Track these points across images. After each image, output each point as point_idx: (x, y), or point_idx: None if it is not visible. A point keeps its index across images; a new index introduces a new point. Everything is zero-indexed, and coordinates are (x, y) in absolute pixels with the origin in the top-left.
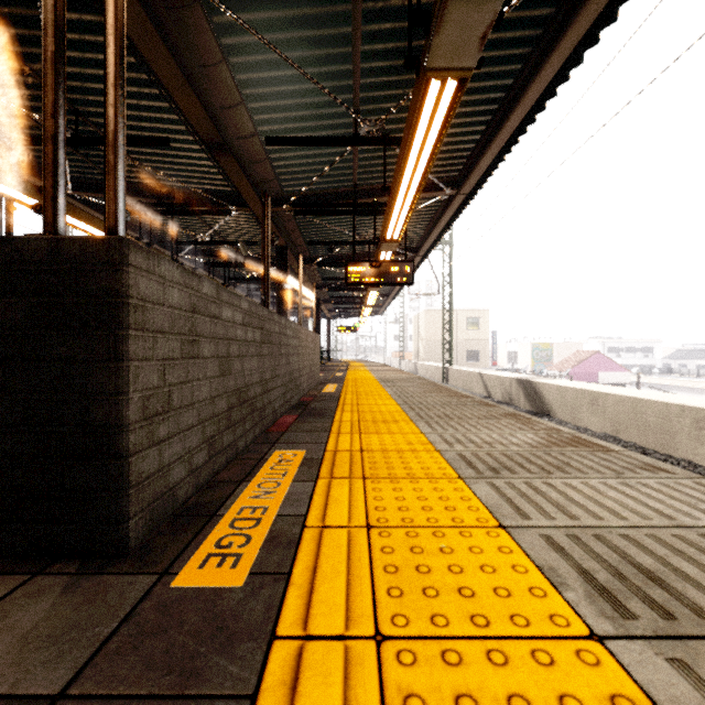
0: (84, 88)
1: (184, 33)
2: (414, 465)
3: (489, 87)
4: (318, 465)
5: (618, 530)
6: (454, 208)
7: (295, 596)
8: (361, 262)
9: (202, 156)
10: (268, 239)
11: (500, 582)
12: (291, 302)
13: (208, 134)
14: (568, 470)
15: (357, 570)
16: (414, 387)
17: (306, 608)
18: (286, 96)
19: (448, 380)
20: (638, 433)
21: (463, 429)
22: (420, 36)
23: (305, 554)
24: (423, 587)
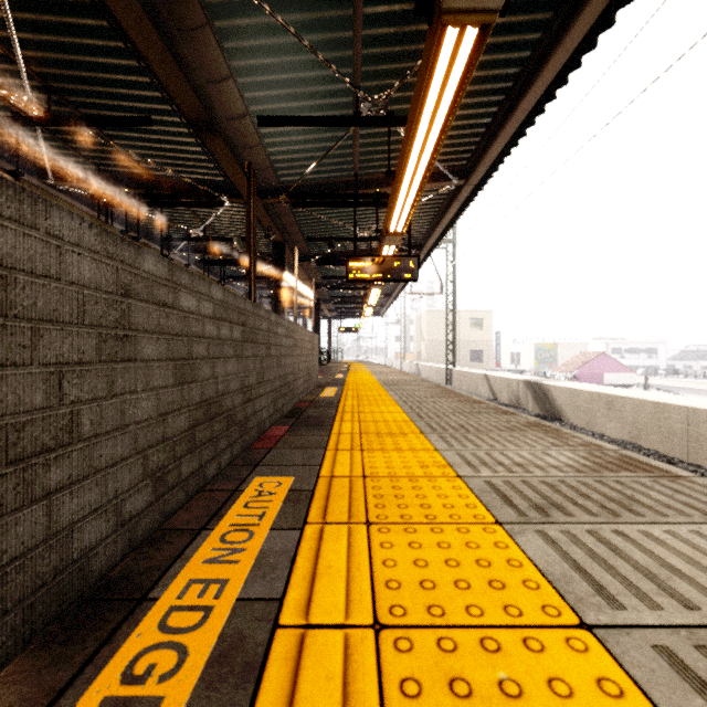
0: (55, 60)
1: None
2: (433, 500)
3: (504, 60)
4: (308, 500)
5: None
6: (461, 200)
7: None
8: (363, 257)
9: (190, 141)
10: (254, 221)
11: None
12: (290, 302)
13: (193, 112)
14: (639, 510)
15: None
16: (420, 390)
17: None
18: (280, 69)
19: (452, 382)
20: (660, 440)
21: (484, 444)
22: None
23: (270, 700)
24: None
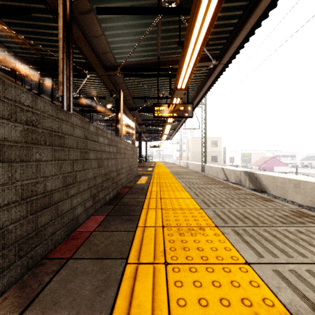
0: None
1: None
2: None
3: None
4: None
5: None
6: (215, 75)
7: None
8: (162, 104)
9: None
10: (69, 40)
11: None
12: (127, 133)
13: (53, 0)
14: None
15: None
16: (196, 178)
17: None
18: None
19: (204, 171)
20: None
21: (289, 248)
22: None
23: None
24: None
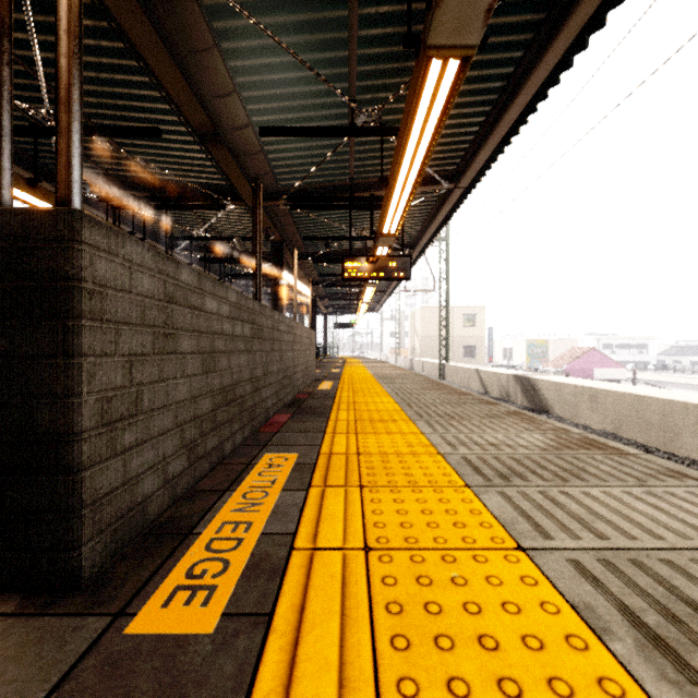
0: None
1: (173, 15)
2: (416, 471)
3: (489, 76)
4: (311, 471)
5: (657, 553)
6: (452, 203)
7: (277, 648)
8: (358, 257)
9: (195, 149)
10: (260, 229)
11: (528, 627)
12: (287, 298)
13: (200, 124)
14: (586, 477)
15: (353, 609)
16: (412, 383)
17: (289, 667)
18: (281, 84)
19: (445, 376)
20: (639, 431)
21: (465, 429)
22: (418, 21)
23: (292, 587)
24: (435, 635)
